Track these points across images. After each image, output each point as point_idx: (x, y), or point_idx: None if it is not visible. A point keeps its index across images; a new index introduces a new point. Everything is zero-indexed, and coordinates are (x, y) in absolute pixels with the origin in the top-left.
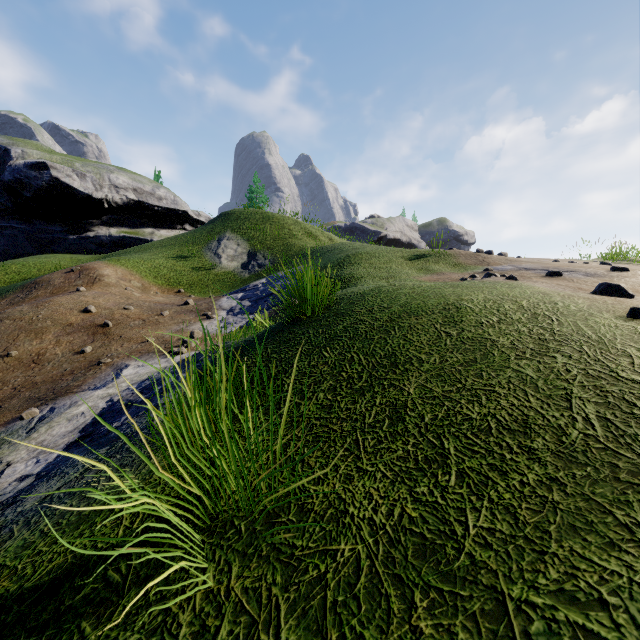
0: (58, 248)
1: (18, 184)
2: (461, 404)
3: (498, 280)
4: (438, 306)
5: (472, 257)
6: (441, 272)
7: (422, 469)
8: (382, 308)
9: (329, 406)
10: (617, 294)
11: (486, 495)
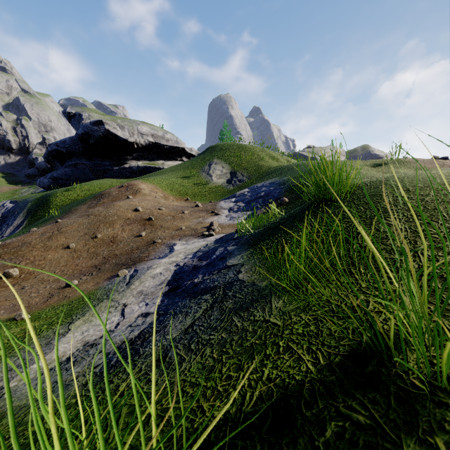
0: (107, 175)
1: (87, 135)
2: None
3: None
4: None
5: (431, 162)
6: None
7: None
8: (419, 187)
9: None
10: None
11: None
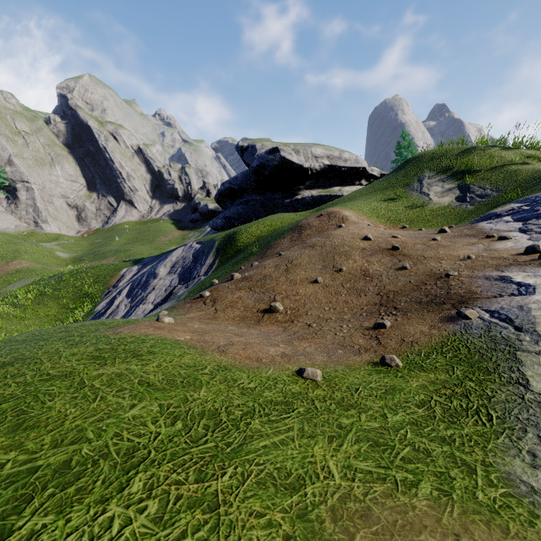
0: (278, 210)
1: (262, 167)
2: None
3: None
4: None
5: None
6: None
7: None
8: None
9: None
10: None
11: None
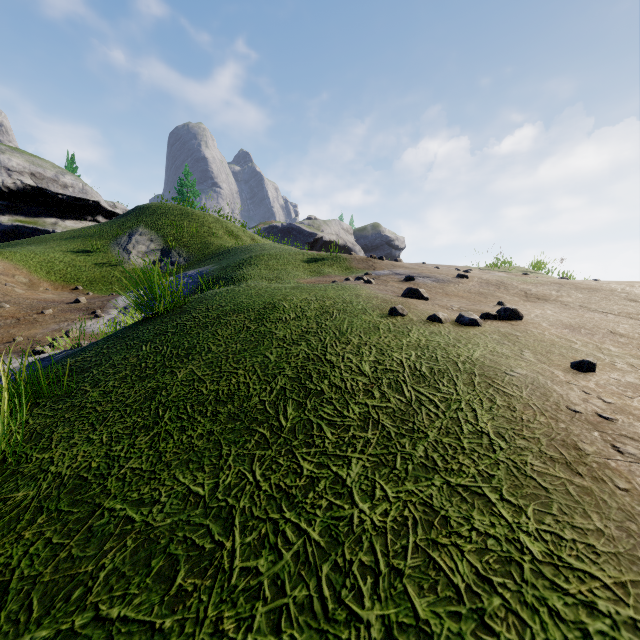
0: None
1: None
2: (205, 384)
3: (353, 283)
4: (262, 305)
5: (364, 262)
6: (328, 275)
7: (133, 434)
8: (219, 307)
9: (110, 392)
10: (415, 297)
11: (158, 447)
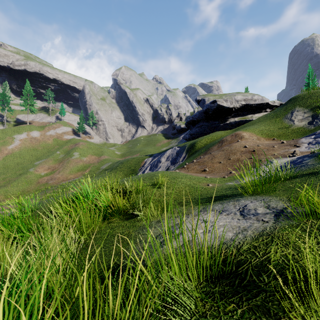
0: (217, 129)
1: (208, 110)
2: None
3: None
4: None
5: None
6: None
7: None
8: None
9: None
10: None
11: None
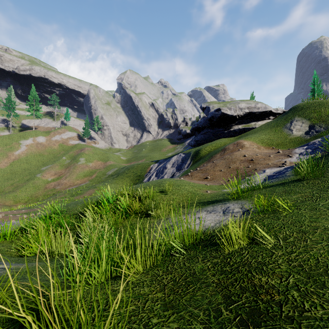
0: (221, 136)
1: (212, 117)
2: None
3: None
4: None
5: None
6: None
7: None
8: None
9: None
10: None
11: None
